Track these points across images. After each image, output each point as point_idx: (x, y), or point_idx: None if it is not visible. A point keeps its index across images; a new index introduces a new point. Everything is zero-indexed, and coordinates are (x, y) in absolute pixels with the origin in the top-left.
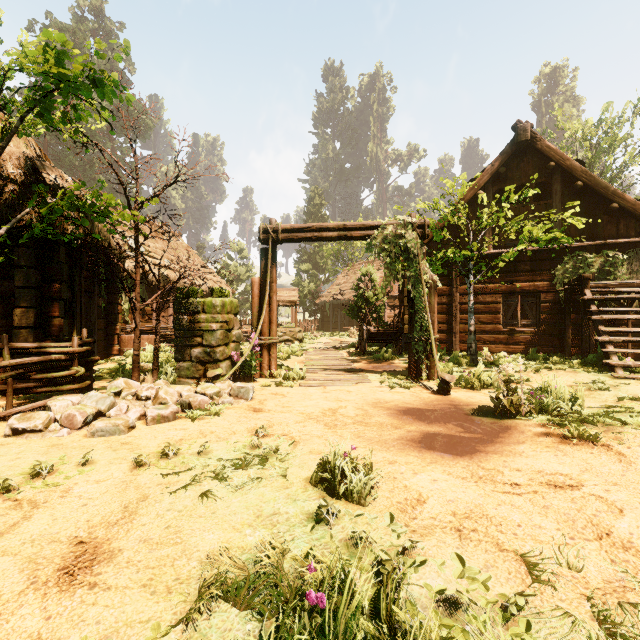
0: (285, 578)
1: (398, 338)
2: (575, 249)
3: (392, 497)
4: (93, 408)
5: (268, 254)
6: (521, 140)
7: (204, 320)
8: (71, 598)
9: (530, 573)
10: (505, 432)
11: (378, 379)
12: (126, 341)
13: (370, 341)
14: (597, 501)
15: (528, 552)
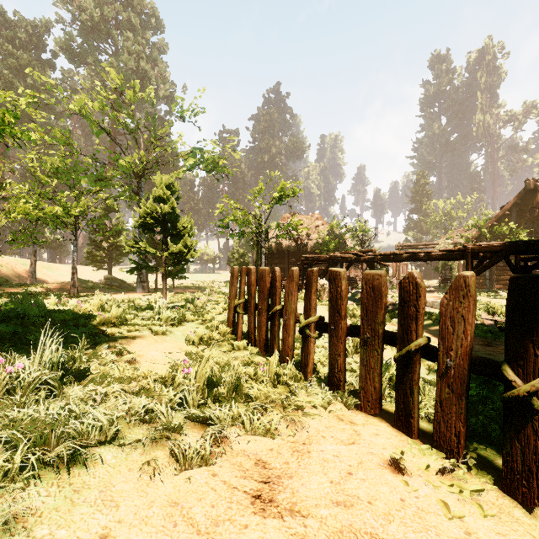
0: None
1: None
2: None
3: None
4: None
5: None
6: (527, 189)
7: None
8: None
9: None
10: None
11: (438, 293)
12: None
13: (444, 283)
14: None
15: None
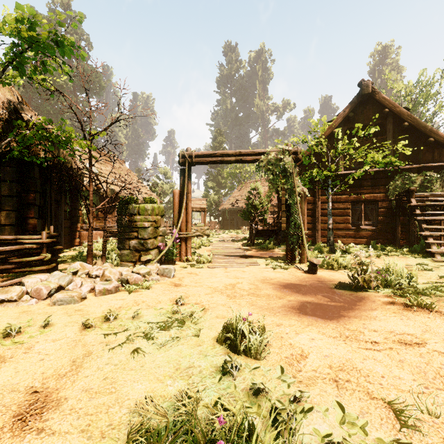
0: (198, 425)
1: (277, 233)
2: (403, 170)
3: (281, 353)
4: (55, 284)
5: (185, 173)
6: (364, 93)
7: (139, 220)
8: (21, 443)
9: (398, 419)
10: (361, 301)
11: (264, 262)
12: (84, 236)
13: (257, 236)
14: (440, 356)
15: (394, 400)
